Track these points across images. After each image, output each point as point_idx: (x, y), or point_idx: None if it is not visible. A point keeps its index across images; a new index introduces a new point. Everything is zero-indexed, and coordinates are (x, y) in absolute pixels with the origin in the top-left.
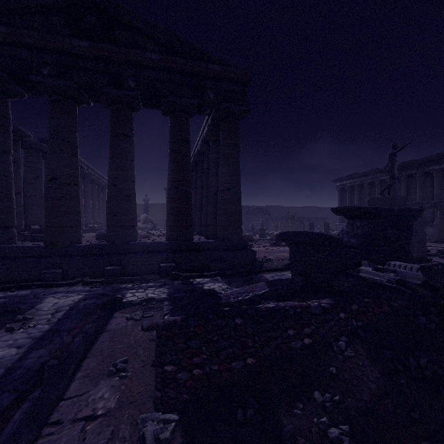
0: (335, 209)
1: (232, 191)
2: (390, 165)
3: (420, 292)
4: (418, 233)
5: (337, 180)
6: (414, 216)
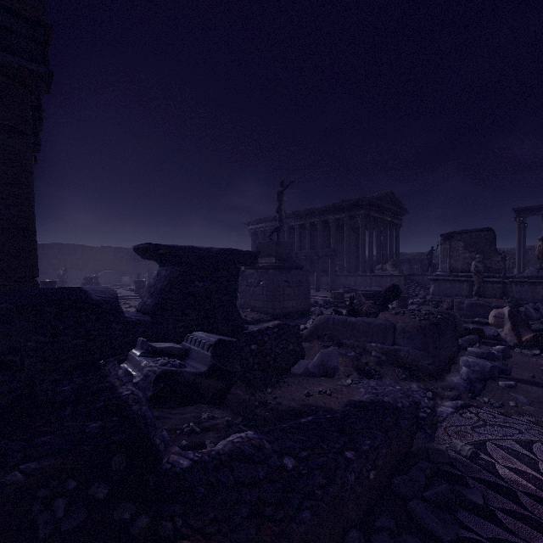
0: (135, 248)
1: (4, 214)
2: (279, 205)
3: (205, 385)
4: (303, 283)
5: (250, 223)
6: (243, 262)
